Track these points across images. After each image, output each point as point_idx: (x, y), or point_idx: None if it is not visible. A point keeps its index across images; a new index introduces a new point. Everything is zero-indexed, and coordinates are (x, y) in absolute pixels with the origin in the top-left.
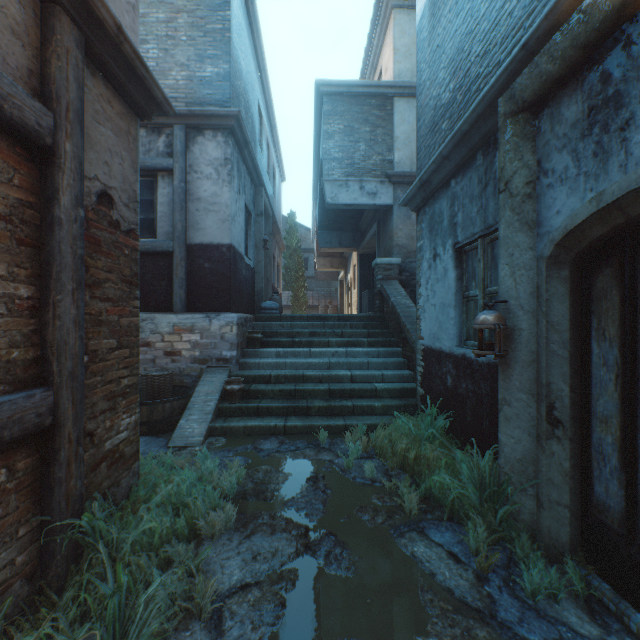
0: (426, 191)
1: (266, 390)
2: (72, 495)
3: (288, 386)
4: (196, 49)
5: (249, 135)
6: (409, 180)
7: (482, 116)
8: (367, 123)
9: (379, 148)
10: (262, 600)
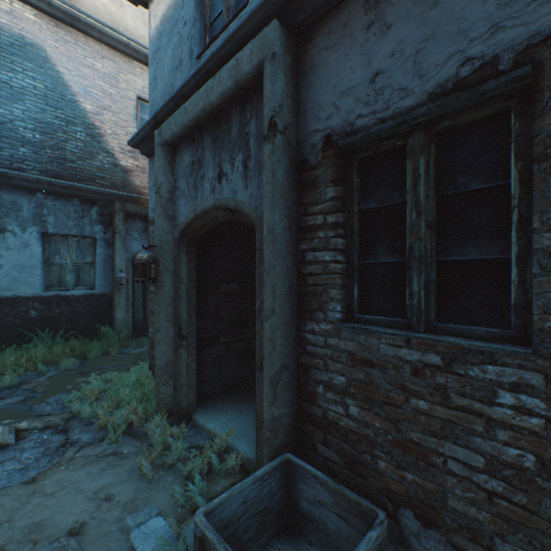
0: None
1: None
2: None
3: None
4: None
5: None
6: None
7: (95, 192)
8: None
9: None
10: None
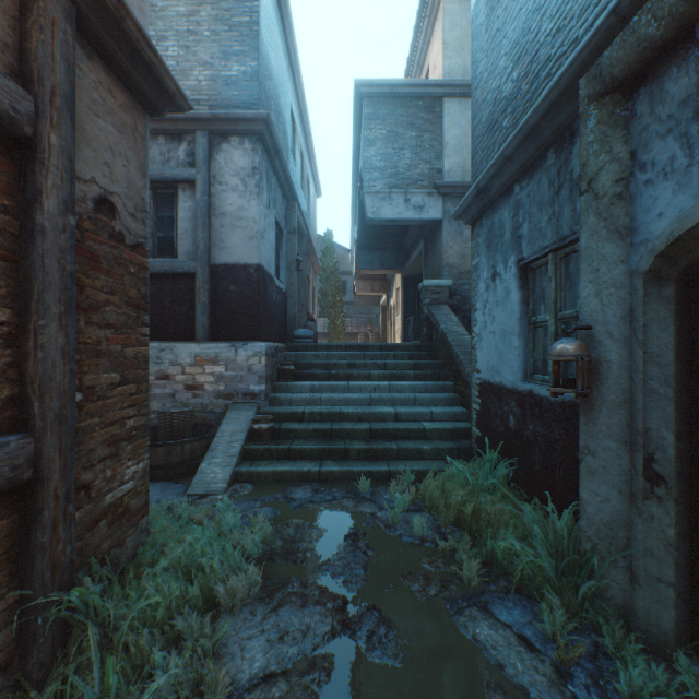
0: (483, 200)
1: (299, 429)
2: (59, 563)
3: (323, 425)
4: (220, 45)
5: (280, 143)
6: (461, 191)
7: (555, 104)
8: (413, 127)
9: (426, 155)
10: (289, 696)
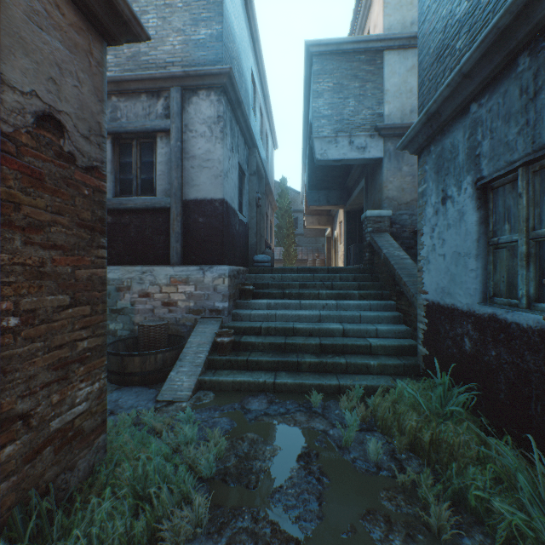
0: (433, 126)
1: (256, 342)
2: None
3: (278, 339)
4: (191, 14)
5: (242, 99)
6: (400, 132)
7: None
8: (356, 79)
9: (368, 102)
10: None
